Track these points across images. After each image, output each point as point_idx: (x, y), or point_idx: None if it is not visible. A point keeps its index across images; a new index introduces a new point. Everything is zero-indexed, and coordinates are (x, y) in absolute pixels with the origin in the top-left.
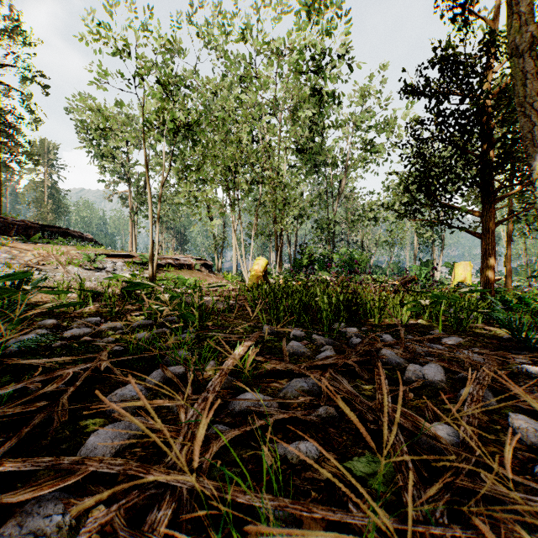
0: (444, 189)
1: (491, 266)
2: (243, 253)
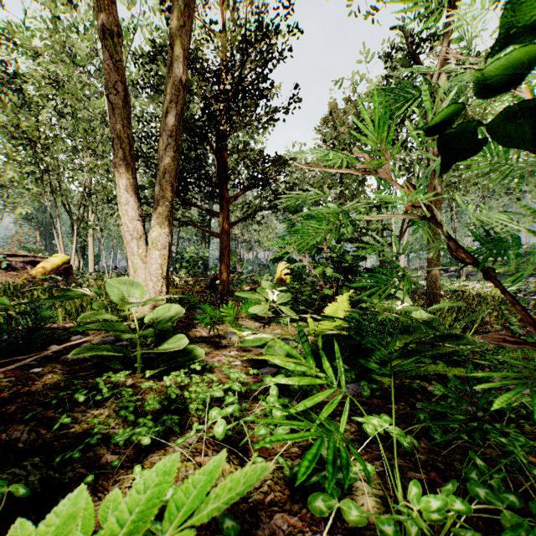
0: (187, 188)
1: (225, 265)
2: (62, 249)
